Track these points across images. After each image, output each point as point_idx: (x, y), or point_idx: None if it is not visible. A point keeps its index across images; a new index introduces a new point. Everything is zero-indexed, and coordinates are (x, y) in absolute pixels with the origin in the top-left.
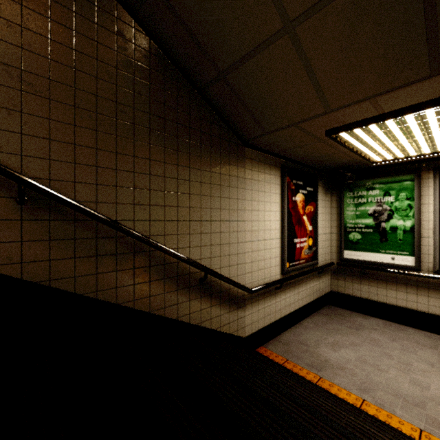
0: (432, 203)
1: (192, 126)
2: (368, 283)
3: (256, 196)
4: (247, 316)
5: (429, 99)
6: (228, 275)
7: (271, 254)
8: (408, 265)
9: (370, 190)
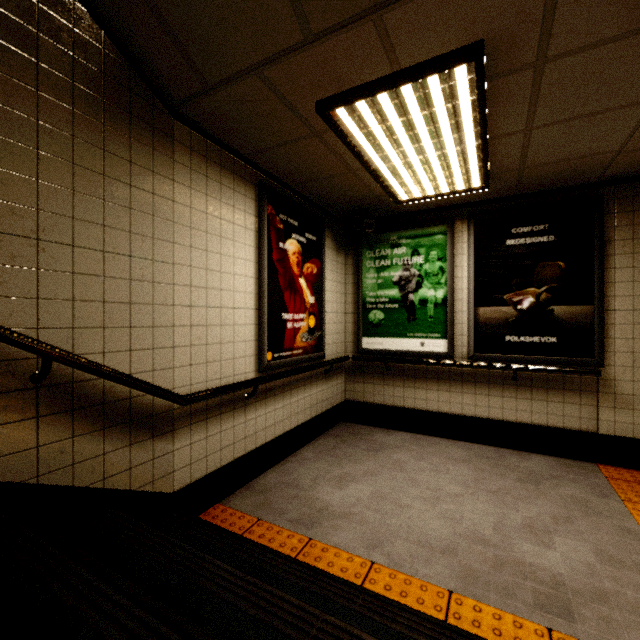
0: (466, 265)
1: (7, 6)
2: (392, 383)
3: (203, 223)
4: (181, 450)
5: (460, 45)
6: (128, 368)
7: (236, 335)
8: (440, 351)
9: (395, 248)
